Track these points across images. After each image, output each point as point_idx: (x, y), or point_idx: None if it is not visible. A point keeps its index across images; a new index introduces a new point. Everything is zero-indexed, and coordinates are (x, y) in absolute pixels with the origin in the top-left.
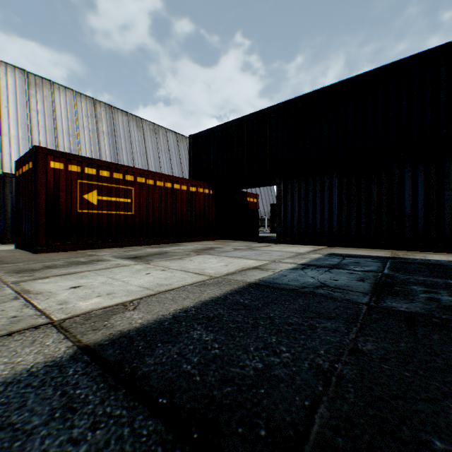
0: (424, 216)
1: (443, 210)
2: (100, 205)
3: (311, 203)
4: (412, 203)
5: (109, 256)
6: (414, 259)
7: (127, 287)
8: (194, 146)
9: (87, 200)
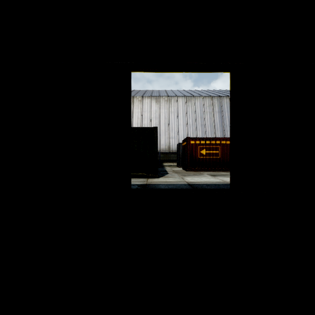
0: None
1: None
2: (206, 154)
3: None
4: None
5: (206, 174)
6: None
7: (201, 180)
8: None
9: (201, 153)
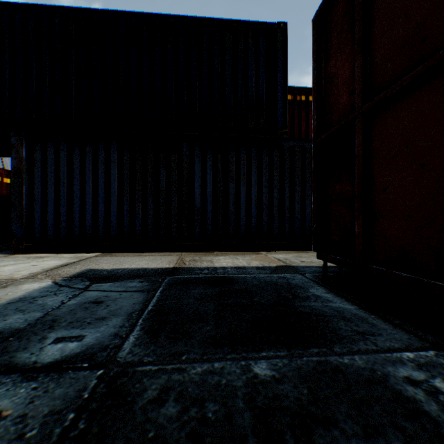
0: (213, 210)
1: (228, 205)
2: None
3: (78, 185)
4: (202, 194)
5: None
6: (201, 270)
7: None
8: None
9: None
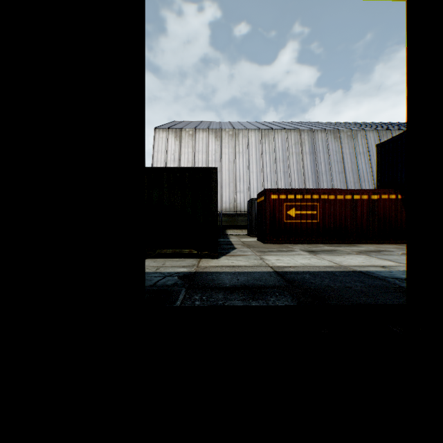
0: None
1: None
2: (296, 217)
3: None
4: None
5: (298, 249)
6: None
7: (295, 262)
8: (381, 154)
9: (289, 214)
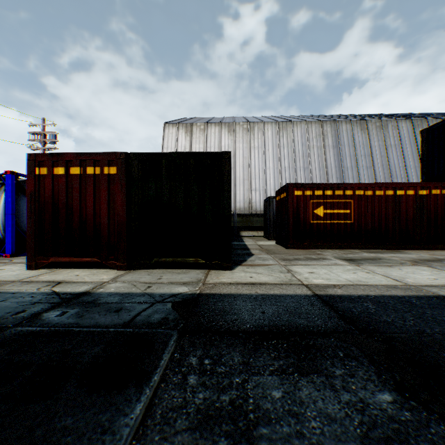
0: None
1: None
2: (325, 216)
3: None
4: None
5: (330, 256)
6: None
7: (338, 278)
8: (427, 141)
9: (315, 214)
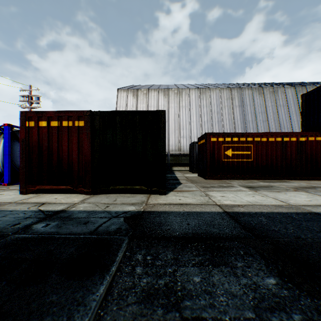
0: None
1: None
2: (232, 156)
3: None
4: None
5: (236, 185)
6: None
7: (241, 200)
8: (306, 102)
9: (226, 154)
